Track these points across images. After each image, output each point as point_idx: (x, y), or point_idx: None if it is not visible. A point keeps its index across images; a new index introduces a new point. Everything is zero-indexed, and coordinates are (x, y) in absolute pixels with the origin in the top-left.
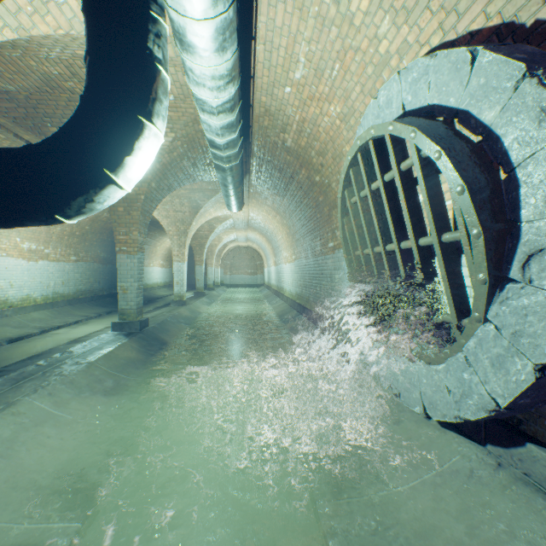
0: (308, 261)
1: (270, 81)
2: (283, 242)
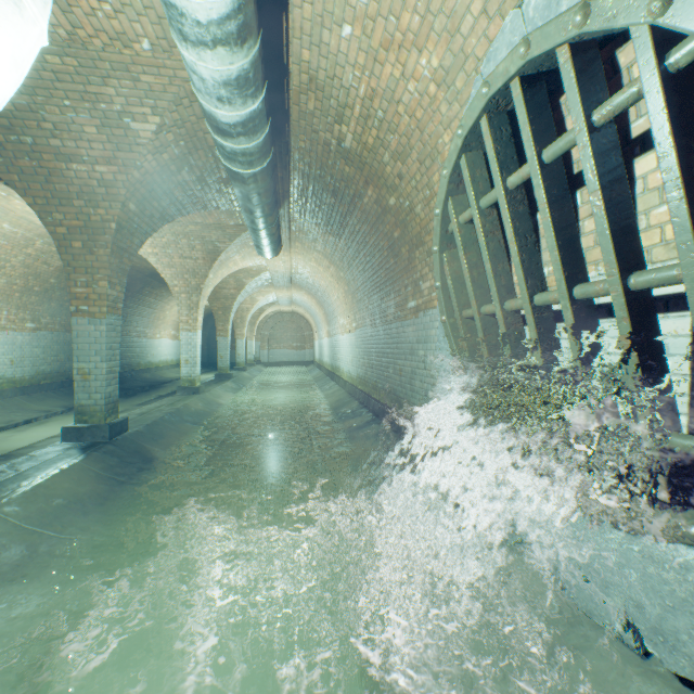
0: (375, 330)
1: (315, 13)
2: (340, 305)
